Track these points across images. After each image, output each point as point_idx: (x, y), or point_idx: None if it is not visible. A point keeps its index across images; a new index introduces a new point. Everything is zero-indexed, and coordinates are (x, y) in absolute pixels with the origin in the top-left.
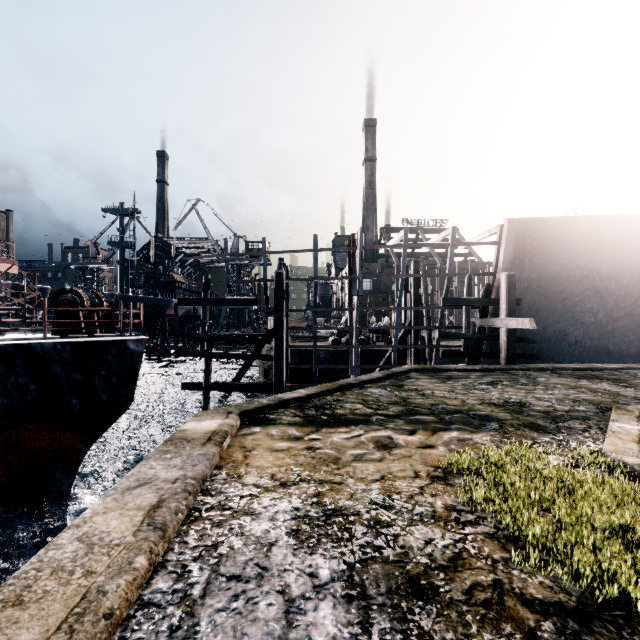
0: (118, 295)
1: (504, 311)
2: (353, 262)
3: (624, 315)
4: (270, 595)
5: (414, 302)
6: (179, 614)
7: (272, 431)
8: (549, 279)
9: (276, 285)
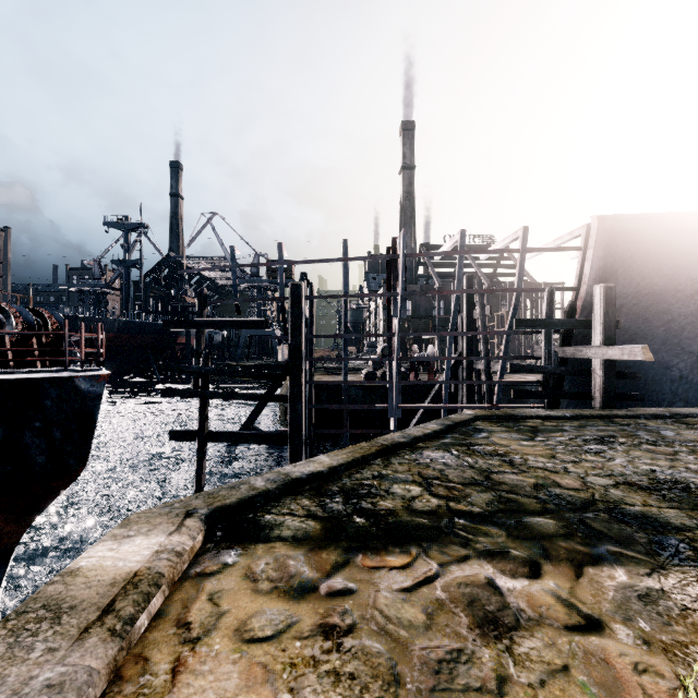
0: (121, 320)
1: (599, 336)
2: (394, 275)
3: None
4: None
5: (467, 327)
6: None
7: (258, 563)
8: (650, 295)
9: (292, 301)
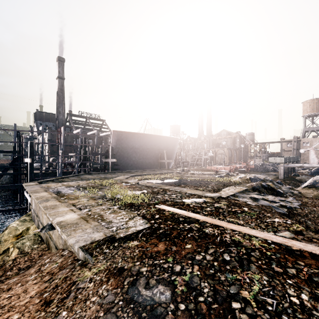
0: None
1: (110, 157)
2: (60, 138)
3: (142, 158)
4: (66, 189)
5: (84, 152)
6: (56, 190)
7: (50, 184)
8: (124, 148)
9: (30, 146)
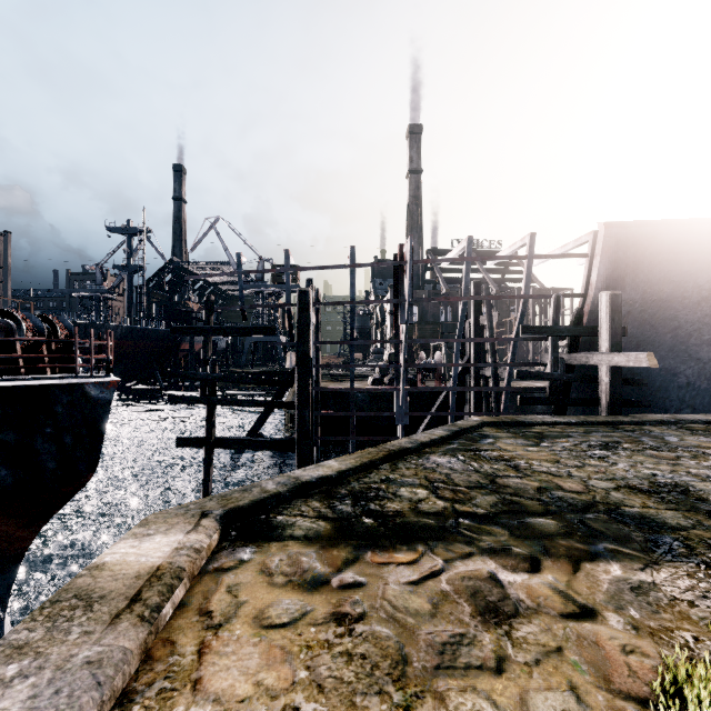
0: (124, 327)
1: (605, 343)
2: (401, 281)
3: None
4: None
5: (474, 333)
6: None
7: (273, 560)
8: (657, 302)
9: (299, 308)
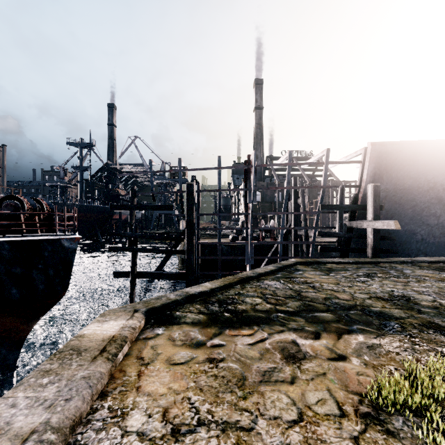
0: (78, 204)
1: (370, 215)
2: (249, 177)
3: None
4: None
5: (294, 209)
6: None
7: (175, 333)
8: (403, 190)
9: (187, 194)
